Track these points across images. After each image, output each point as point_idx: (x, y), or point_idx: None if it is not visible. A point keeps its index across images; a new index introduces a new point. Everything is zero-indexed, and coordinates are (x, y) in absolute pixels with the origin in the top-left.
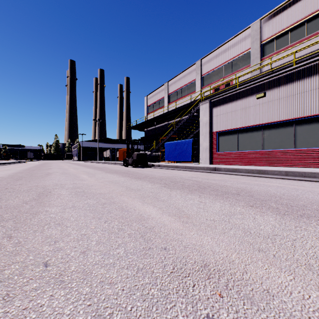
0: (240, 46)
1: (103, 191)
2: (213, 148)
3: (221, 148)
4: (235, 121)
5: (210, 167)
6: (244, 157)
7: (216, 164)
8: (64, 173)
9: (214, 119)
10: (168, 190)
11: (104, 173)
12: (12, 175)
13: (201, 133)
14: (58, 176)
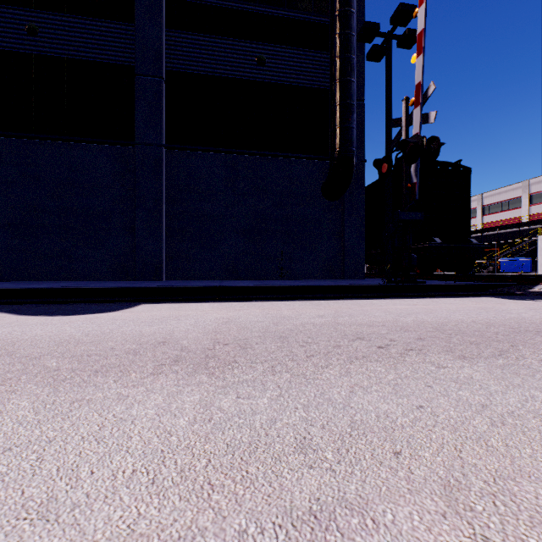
0: None
1: None
2: None
3: None
4: None
5: None
6: None
7: None
8: None
9: None
10: None
11: None
12: None
13: (539, 254)
14: None
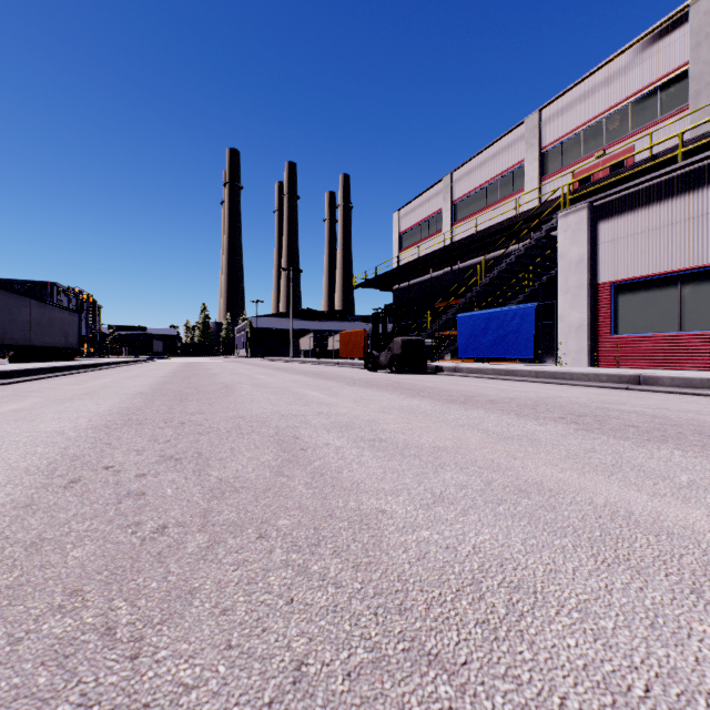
0: (657, 61)
1: (433, 439)
2: (600, 326)
3: (623, 326)
4: (673, 253)
5: (619, 374)
6: (706, 349)
7: (608, 367)
8: (257, 385)
9: (601, 250)
10: (627, 443)
11: (348, 386)
12: (157, 388)
13: (563, 288)
14: (256, 393)
